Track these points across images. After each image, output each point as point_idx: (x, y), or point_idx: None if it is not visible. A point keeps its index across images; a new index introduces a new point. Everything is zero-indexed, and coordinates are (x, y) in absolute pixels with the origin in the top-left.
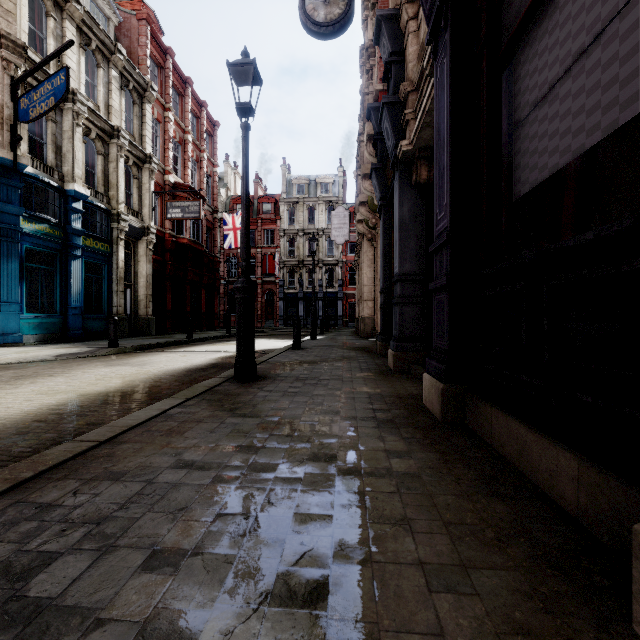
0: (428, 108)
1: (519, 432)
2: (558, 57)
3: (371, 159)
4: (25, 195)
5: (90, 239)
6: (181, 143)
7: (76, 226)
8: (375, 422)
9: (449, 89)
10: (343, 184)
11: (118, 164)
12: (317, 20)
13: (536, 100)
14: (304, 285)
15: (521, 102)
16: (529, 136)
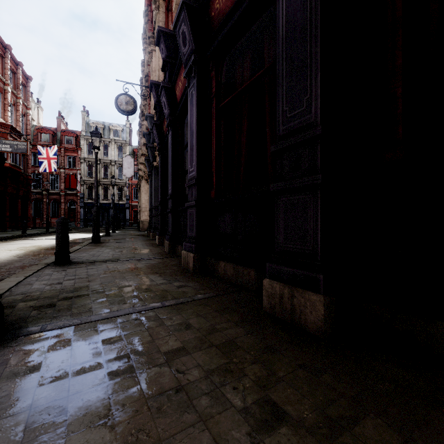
0: None
1: None
2: None
3: (145, 153)
4: None
5: None
6: (2, 92)
7: None
8: (142, 246)
9: (160, 169)
10: (129, 132)
11: None
12: (122, 109)
13: None
14: (100, 198)
15: None
16: None
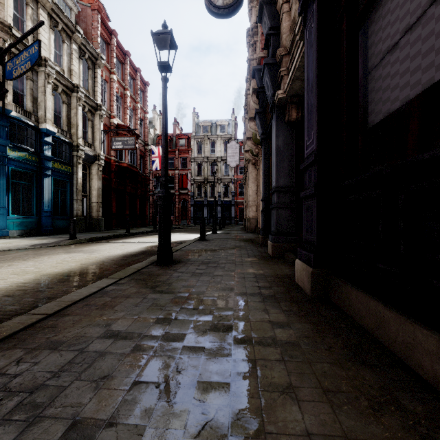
0: (298, 65)
1: (377, 309)
2: (409, 10)
3: (255, 106)
4: (11, 132)
5: (57, 163)
6: (122, 97)
7: (47, 154)
8: (261, 297)
9: (316, 46)
10: (235, 126)
11: (77, 110)
12: (217, 4)
13: (388, 47)
14: (208, 196)
15: (375, 51)
16: (382, 76)
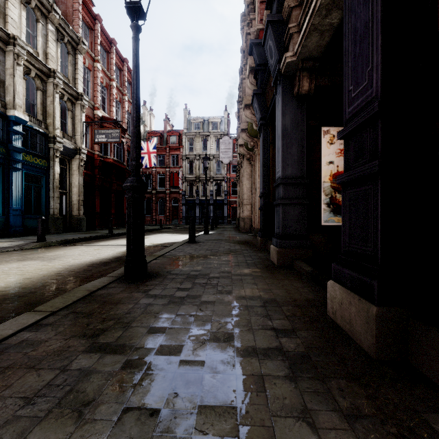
0: (319, 4)
1: None
2: None
3: (252, 88)
4: None
5: (30, 156)
6: (107, 87)
7: (17, 145)
8: (285, 362)
9: None
10: (227, 123)
11: (54, 98)
12: None
13: None
14: (200, 194)
15: None
16: None
